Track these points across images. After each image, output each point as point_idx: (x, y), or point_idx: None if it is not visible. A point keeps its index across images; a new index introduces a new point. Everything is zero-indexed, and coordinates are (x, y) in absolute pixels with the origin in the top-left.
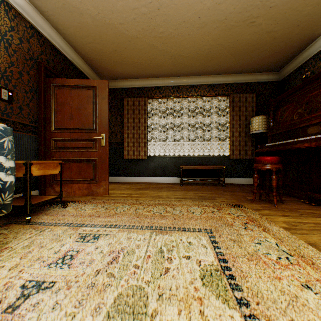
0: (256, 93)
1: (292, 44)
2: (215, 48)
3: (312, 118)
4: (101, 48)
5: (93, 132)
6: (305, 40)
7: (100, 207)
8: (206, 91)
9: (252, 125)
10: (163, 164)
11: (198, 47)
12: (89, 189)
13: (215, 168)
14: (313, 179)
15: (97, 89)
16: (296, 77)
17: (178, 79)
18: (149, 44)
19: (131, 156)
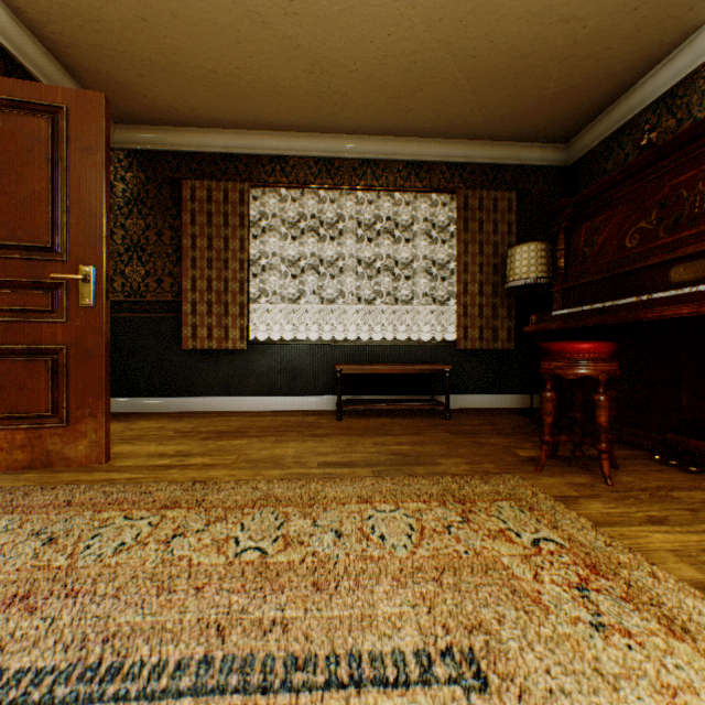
0: (518, 191)
1: (610, 67)
2: (431, 53)
3: (682, 241)
4: (91, 4)
5: (49, 259)
6: (640, 59)
7: (29, 534)
8: (402, 178)
9: (513, 266)
10: (292, 363)
11: (386, 42)
12: (34, 449)
13: (428, 372)
14: (681, 400)
15: (66, 116)
16: (609, 156)
17: (333, 140)
18: (246, 10)
19: (202, 341)
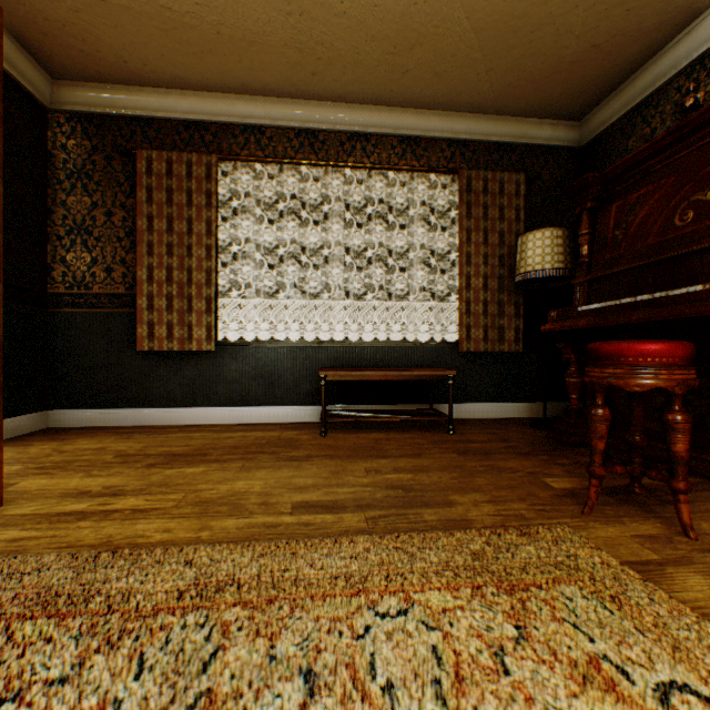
0: (527, 173)
1: (643, 20)
2: None
3: None
4: None
5: None
6: (678, 10)
7: None
8: (396, 155)
9: (525, 256)
10: (268, 367)
11: None
12: None
13: (428, 378)
14: None
15: None
16: (631, 132)
17: (316, 109)
18: None
19: (160, 342)
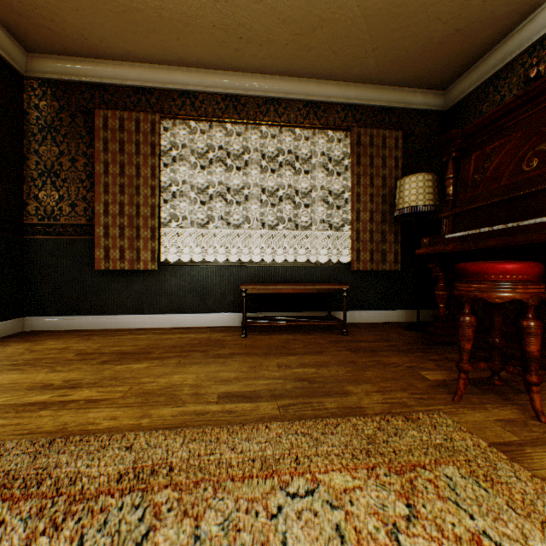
0: (404, 130)
1: (495, 9)
2: None
3: None
4: None
5: None
6: (523, 2)
7: None
8: (302, 116)
9: (402, 195)
10: (201, 283)
11: None
12: None
13: (327, 291)
14: None
15: None
16: (485, 99)
17: (239, 78)
18: None
19: (114, 262)
